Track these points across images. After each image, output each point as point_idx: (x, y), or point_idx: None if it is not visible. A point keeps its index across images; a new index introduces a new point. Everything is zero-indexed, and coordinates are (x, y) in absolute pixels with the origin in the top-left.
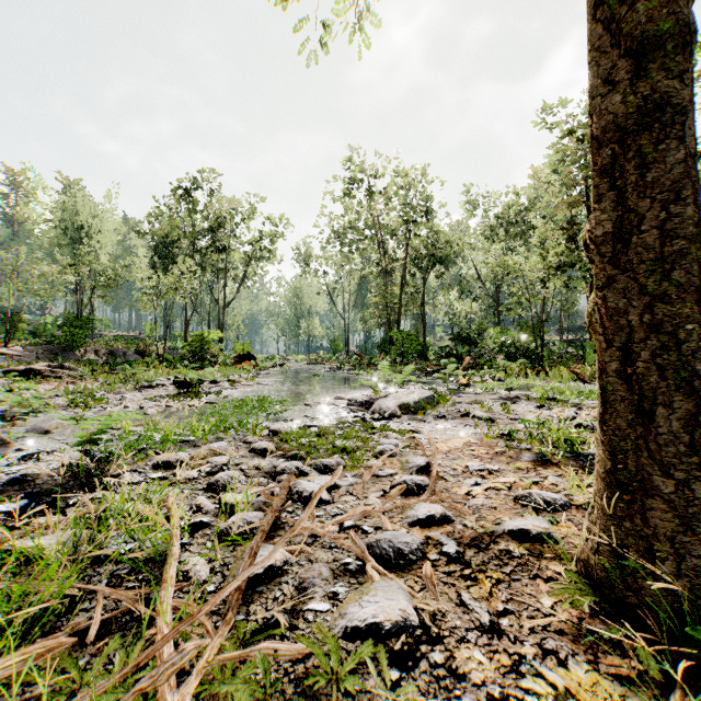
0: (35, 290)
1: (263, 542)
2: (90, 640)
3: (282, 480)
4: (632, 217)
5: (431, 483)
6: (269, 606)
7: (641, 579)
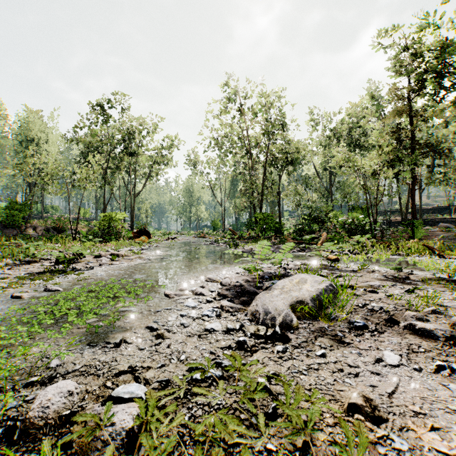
0: None
1: None
2: None
3: None
4: None
5: None
6: None
7: None
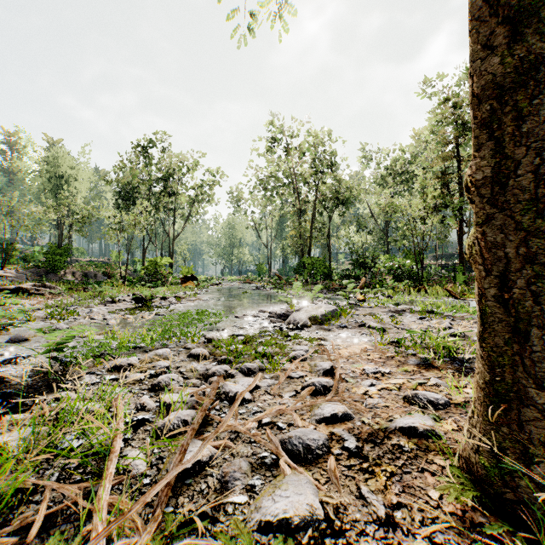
0: (25, 226)
1: (193, 438)
2: (30, 538)
3: (212, 381)
4: (509, 163)
5: (334, 385)
6: (195, 498)
7: (517, 478)
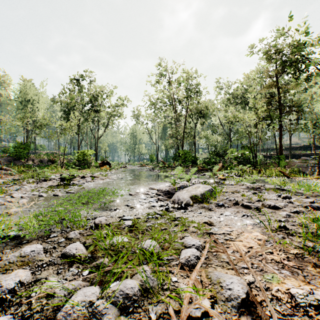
0: None
1: None
2: None
3: None
4: None
5: None
6: None
7: None
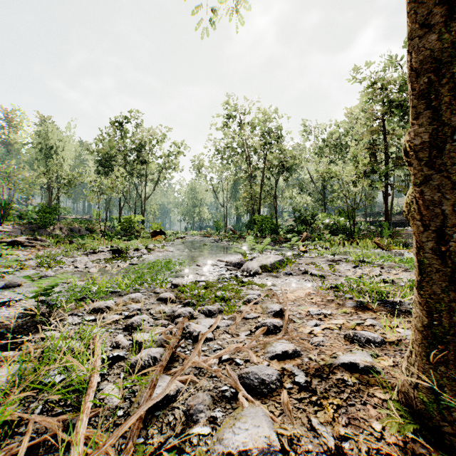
0: (20, 189)
1: (162, 373)
2: None
3: (178, 322)
4: (445, 129)
5: (284, 325)
6: (164, 429)
7: (454, 413)
